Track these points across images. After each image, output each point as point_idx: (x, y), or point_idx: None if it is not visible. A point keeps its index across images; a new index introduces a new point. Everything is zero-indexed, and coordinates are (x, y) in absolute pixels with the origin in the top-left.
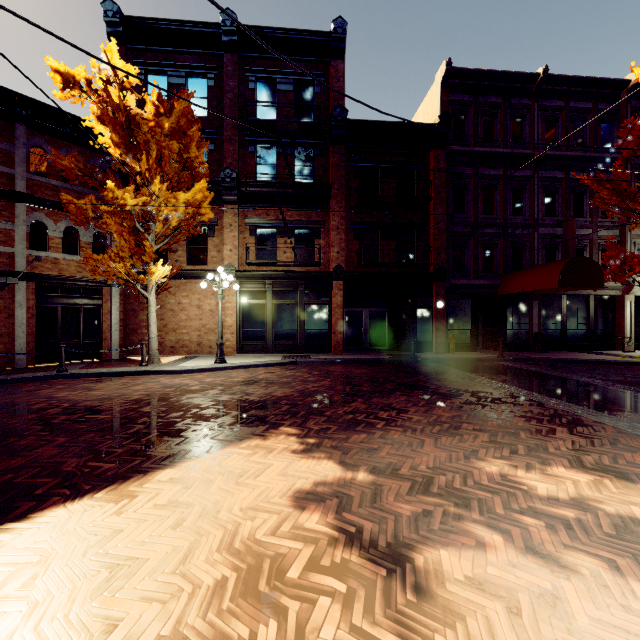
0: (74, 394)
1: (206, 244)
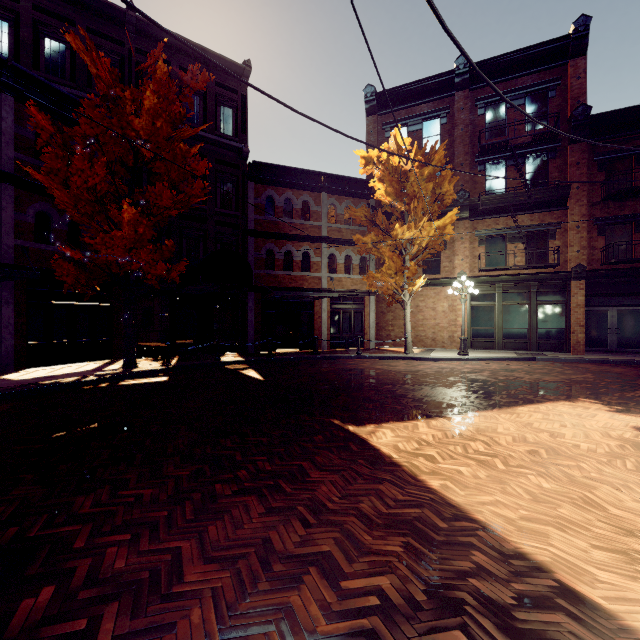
0: (386, 367)
1: (438, 256)
